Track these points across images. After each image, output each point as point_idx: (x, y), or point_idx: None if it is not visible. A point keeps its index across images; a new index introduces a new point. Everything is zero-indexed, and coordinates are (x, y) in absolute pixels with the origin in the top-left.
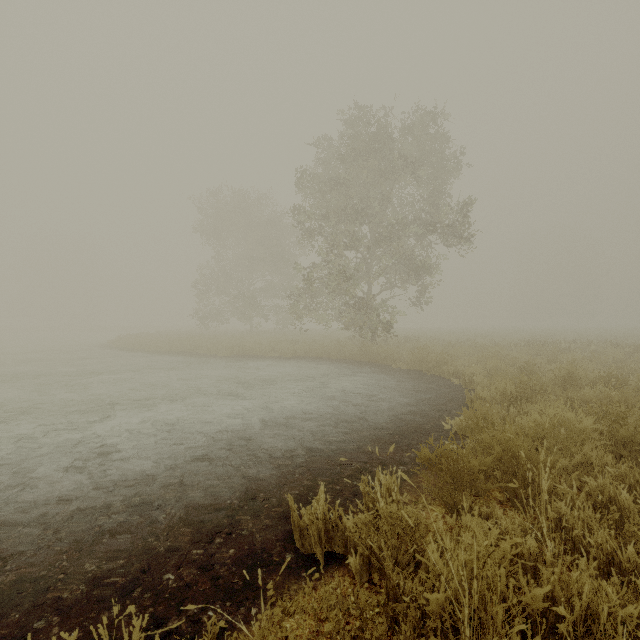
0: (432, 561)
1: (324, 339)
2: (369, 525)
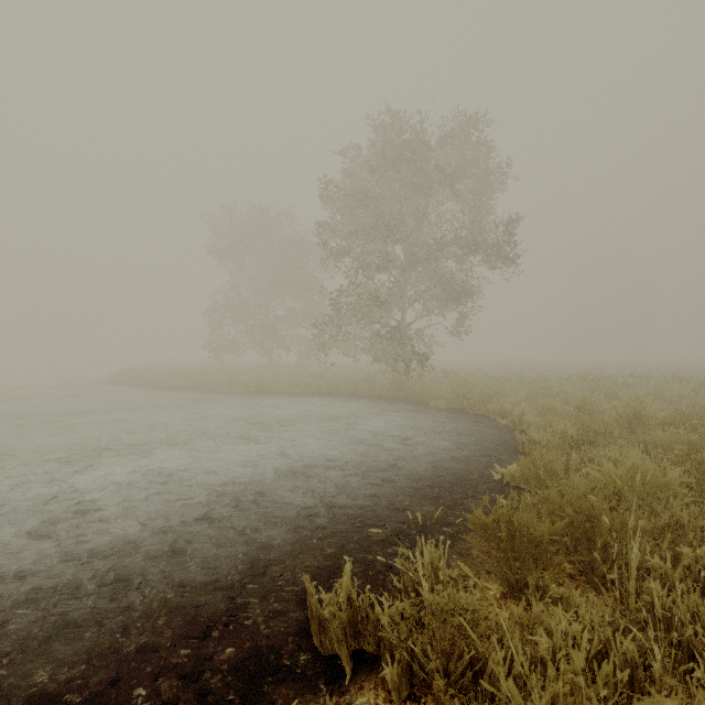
0: (505, 692)
1: (352, 373)
2: (410, 620)
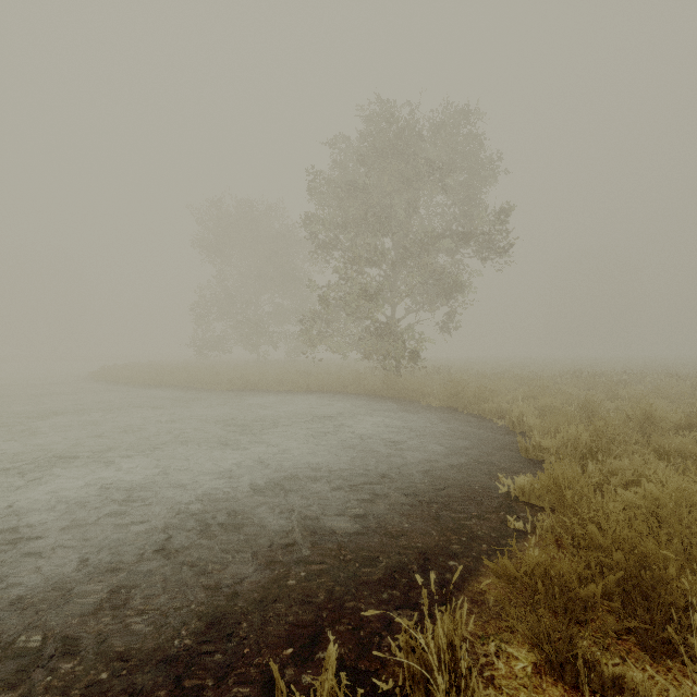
0: None
1: (341, 370)
2: None
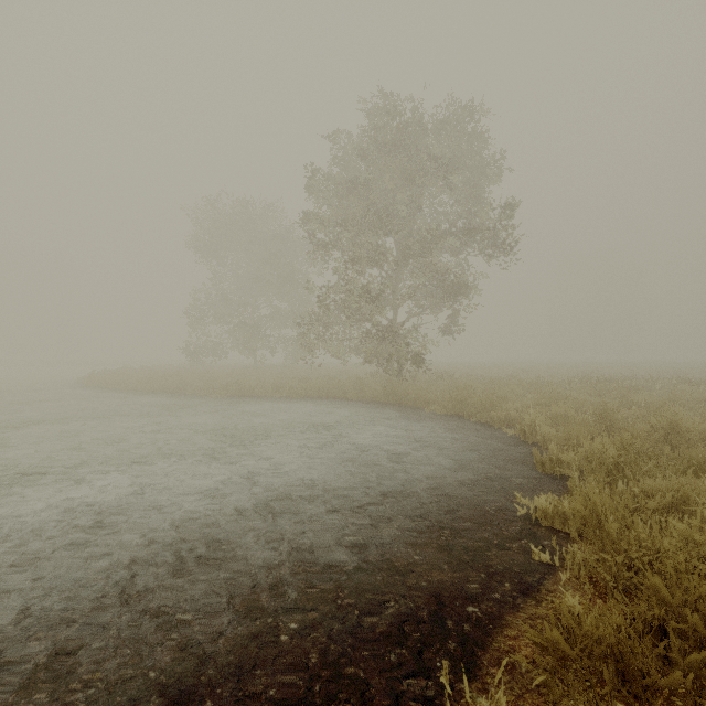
0: None
1: (341, 375)
2: None
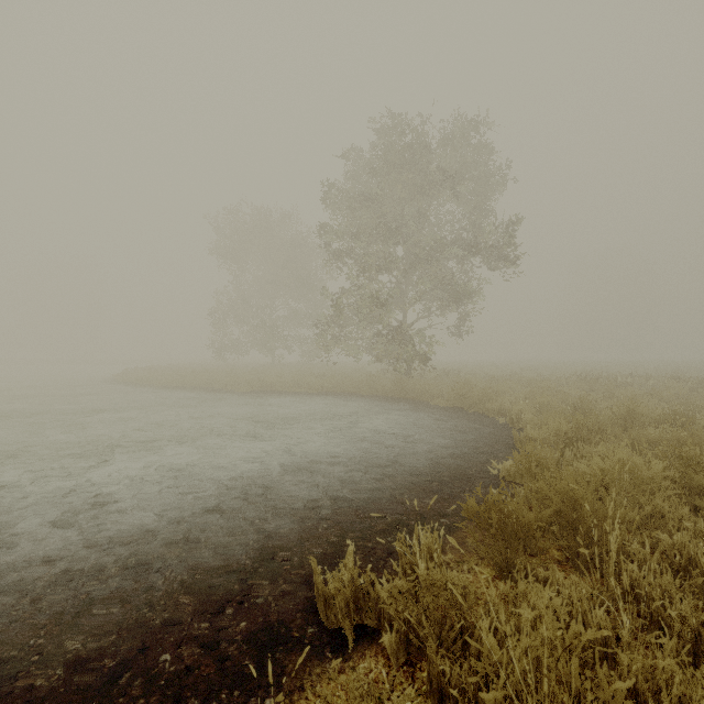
0: (486, 646)
1: (354, 373)
2: (407, 595)
